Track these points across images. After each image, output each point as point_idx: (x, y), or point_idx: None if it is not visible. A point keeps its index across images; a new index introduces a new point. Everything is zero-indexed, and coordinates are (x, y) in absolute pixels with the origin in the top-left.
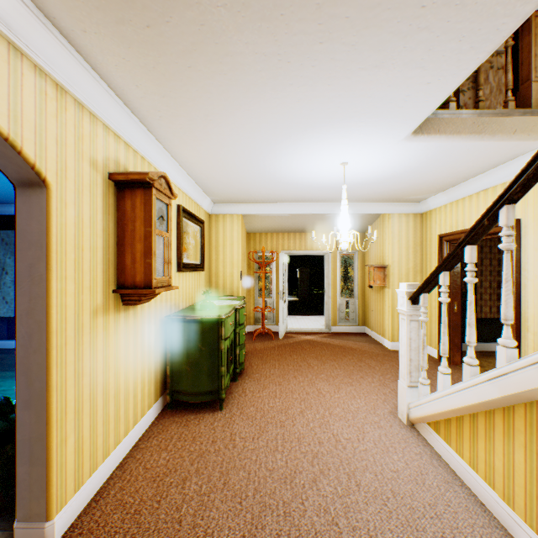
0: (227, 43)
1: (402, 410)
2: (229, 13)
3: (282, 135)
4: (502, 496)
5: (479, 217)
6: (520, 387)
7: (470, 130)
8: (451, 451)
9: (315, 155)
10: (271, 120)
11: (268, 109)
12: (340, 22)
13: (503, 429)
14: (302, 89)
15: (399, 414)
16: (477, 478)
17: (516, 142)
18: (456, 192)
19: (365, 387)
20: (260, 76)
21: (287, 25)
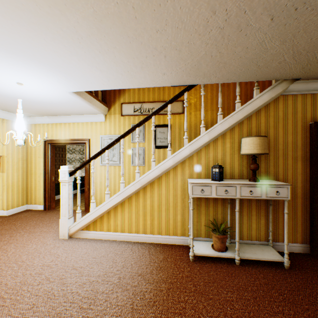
0: (71, 11)
1: (64, 233)
2: (92, 13)
3: (7, 49)
4: (121, 231)
5: (114, 140)
6: (129, 193)
7: (89, 100)
8: (98, 232)
9: (8, 70)
10: (18, 40)
11: (30, 37)
12: (113, 55)
13: (121, 210)
14: (66, 51)
15: (62, 236)
16: (111, 233)
17: (97, 110)
18: (58, 119)
19: (23, 238)
20: (58, 30)
21: (101, 39)
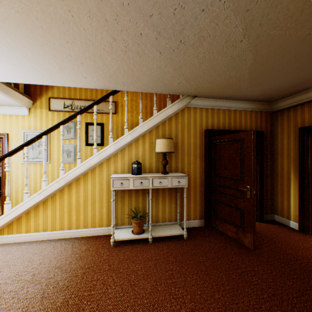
0: None
1: None
2: None
3: None
4: (43, 231)
5: (35, 137)
6: (53, 190)
7: (5, 91)
8: (15, 235)
9: None
10: None
11: None
12: (24, 53)
13: (43, 208)
14: None
15: None
16: (31, 234)
17: (17, 103)
18: None
19: None
20: None
21: (6, 36)
